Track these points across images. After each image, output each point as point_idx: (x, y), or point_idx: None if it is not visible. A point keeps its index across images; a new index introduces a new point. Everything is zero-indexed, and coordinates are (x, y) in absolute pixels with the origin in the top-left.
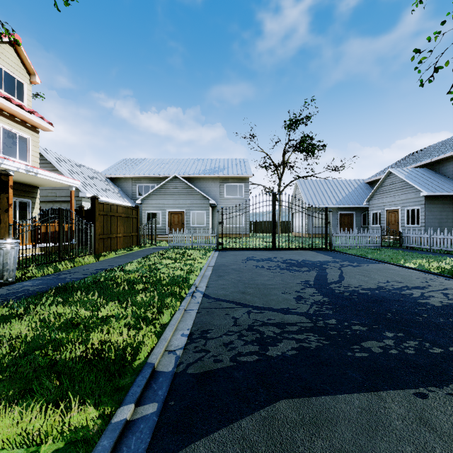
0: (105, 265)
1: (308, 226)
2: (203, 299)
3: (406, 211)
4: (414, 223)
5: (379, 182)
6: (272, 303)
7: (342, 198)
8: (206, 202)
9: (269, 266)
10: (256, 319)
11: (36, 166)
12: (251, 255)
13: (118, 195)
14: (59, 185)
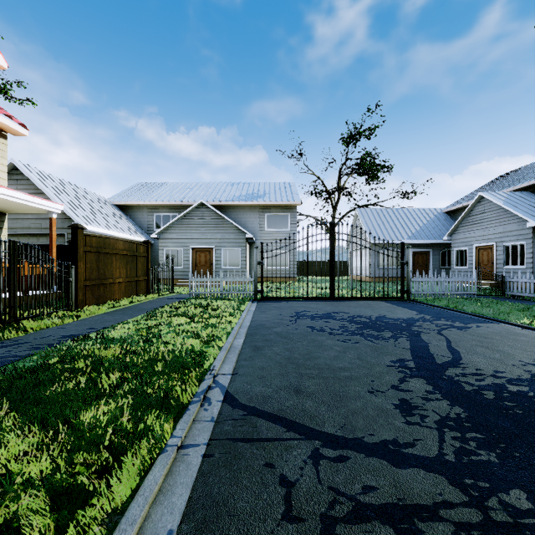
0: (83, 327)
1: (371, 268)
2: (223, 409)
3: (504, 247)
4: (516, 263)
5: (466, 210)
6: (359, 423)
7: (416, 232)
8: (241, 236)
9: (331, 328)
10: (336, 488)
11: (2, 184)
12: (302, 309)
13: (128, 227)
14: (32, 210)
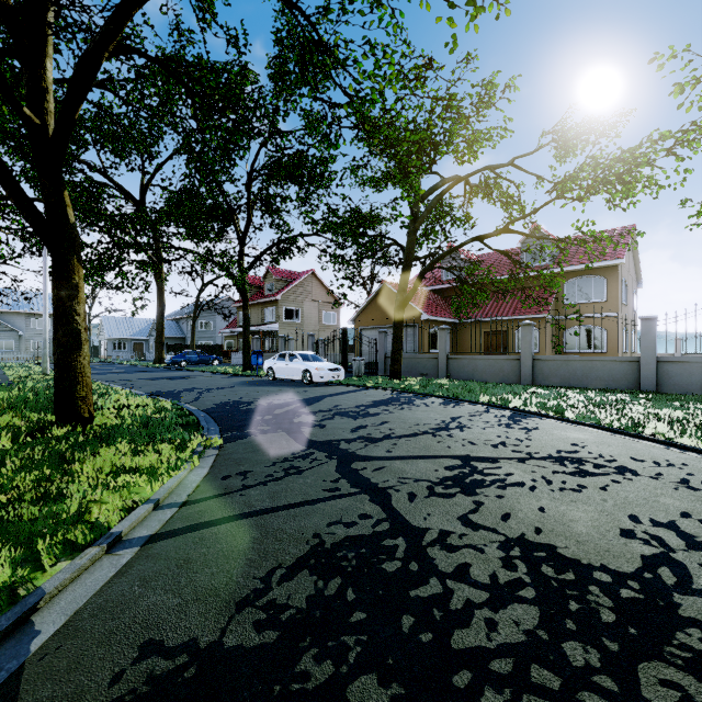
0: None
1: (109, 351)
2: None
3: None
4: None
5: (152, 326)
6: None
7: (136, 332)
8: (15, 333)
9: None
10: None
11: None
12: None
13: None
14: None
